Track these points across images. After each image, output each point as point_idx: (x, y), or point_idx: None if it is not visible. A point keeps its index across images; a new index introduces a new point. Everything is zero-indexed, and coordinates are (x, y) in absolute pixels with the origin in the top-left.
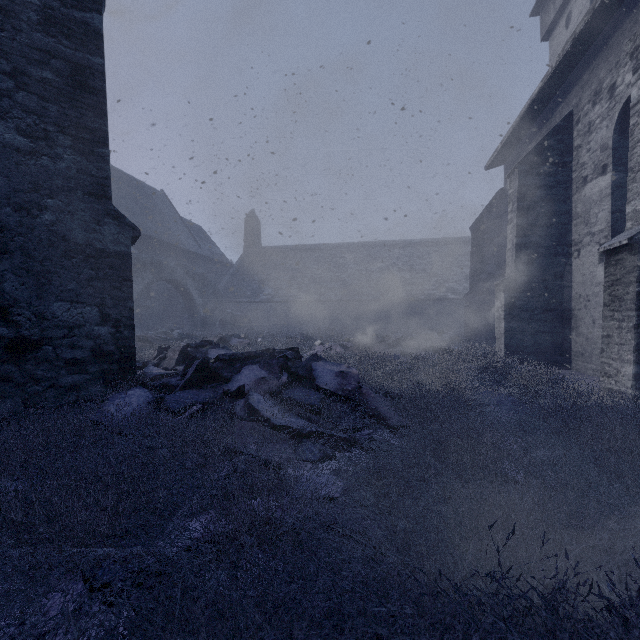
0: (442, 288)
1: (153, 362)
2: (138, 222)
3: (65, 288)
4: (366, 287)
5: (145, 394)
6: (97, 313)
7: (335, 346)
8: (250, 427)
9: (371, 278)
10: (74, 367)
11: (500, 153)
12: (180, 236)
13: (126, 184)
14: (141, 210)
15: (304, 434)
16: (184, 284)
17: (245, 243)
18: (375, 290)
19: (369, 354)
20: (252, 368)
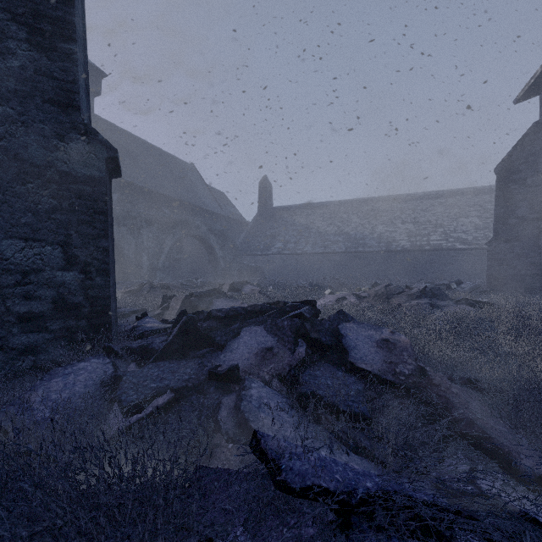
0: (449, 238)
1: (156, 312)
2: (172, 189)
3: (18, 221)
4: (369, 239)
5: (103, 367)
6: (60, 254)
7: (348, 296)
8: (241, 460)
9: (374, 231)
10: (30, 323)
11: (538, 79)
12: (206, 200)
13: (164, 159)
14: (175, 180)
15: (353, 506)
16: (207, 239)
17: (259, 204)
18: (378, 242)
19: (392, 307)
20: (254, 331)
